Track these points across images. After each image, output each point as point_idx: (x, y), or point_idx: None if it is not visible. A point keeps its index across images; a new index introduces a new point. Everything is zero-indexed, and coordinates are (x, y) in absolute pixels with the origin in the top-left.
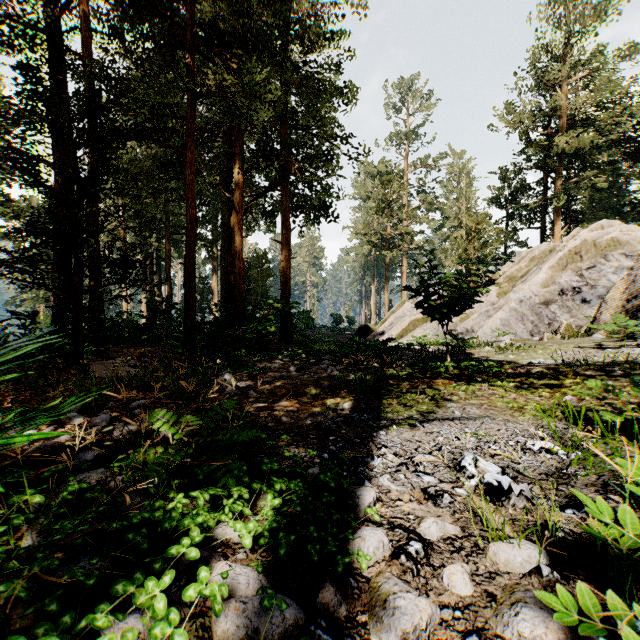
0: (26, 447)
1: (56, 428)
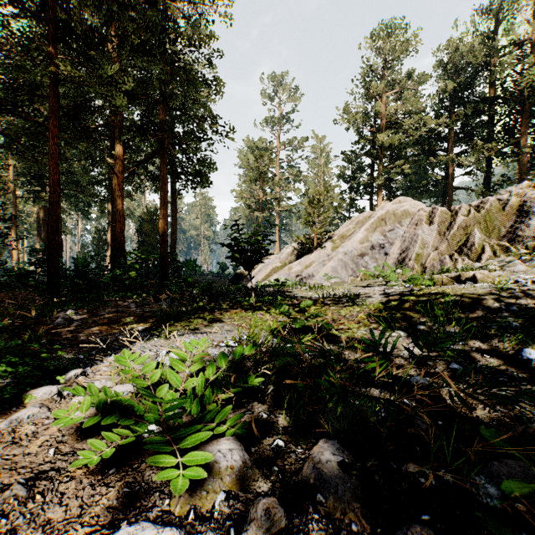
0: None
1: None
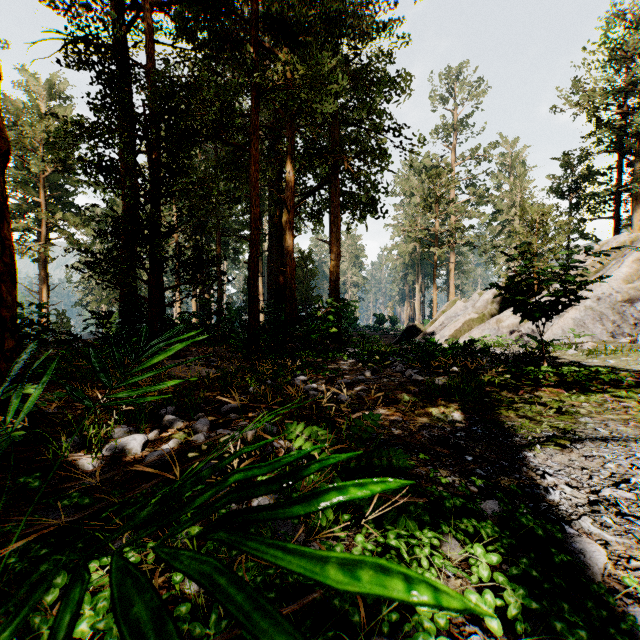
0: (138, 453)
1: (160, 432)
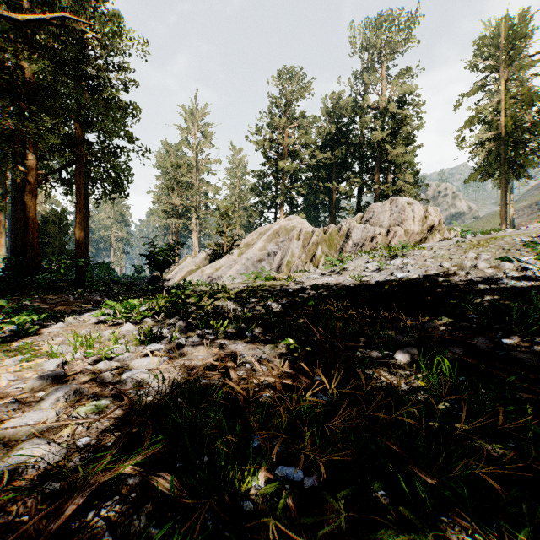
0: None
1: None
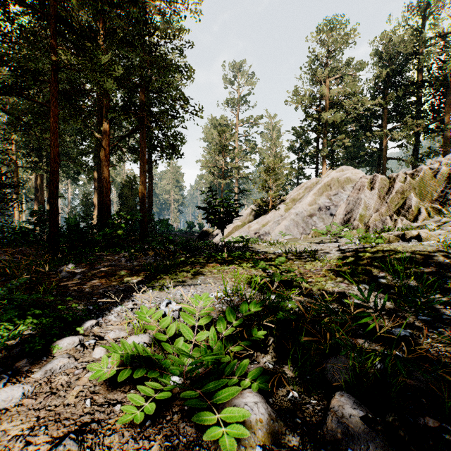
0: None
1: None
